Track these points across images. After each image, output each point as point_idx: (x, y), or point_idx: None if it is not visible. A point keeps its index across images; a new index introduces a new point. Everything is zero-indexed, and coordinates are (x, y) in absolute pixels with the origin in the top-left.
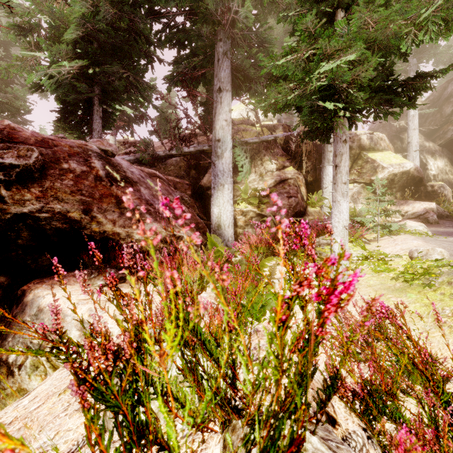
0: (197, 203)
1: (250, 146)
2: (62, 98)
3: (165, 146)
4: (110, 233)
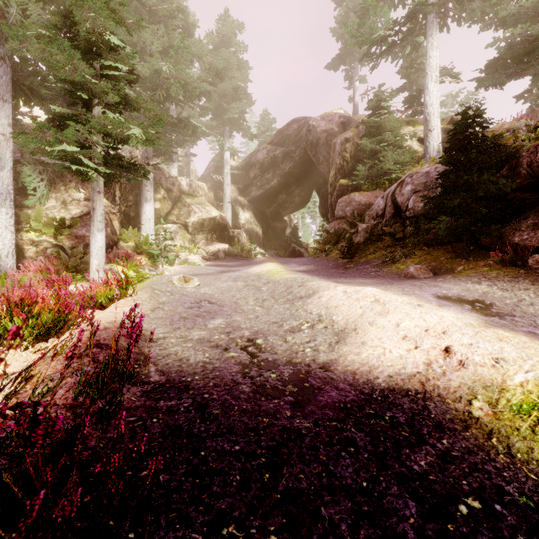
0: None
1: (49, 168)
2: None
3: None
4: None
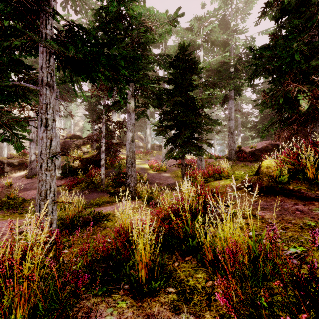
0: (0, 150)
1: None
2: None
3: None
4: None
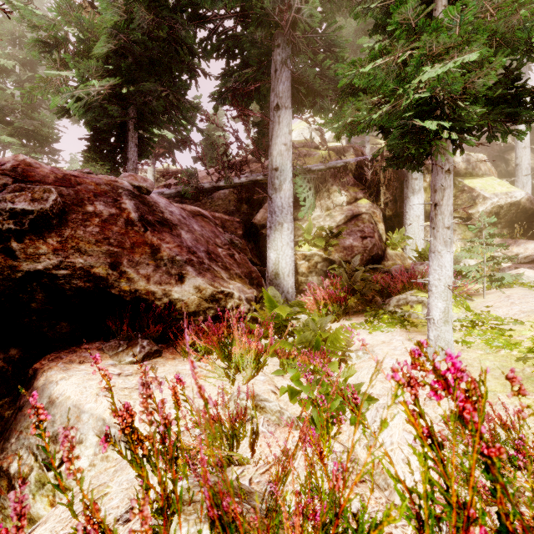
0: (249, 245)
1: (315, 175)
2: (92, 124)
3: (212, 176)
4: (142, 292)
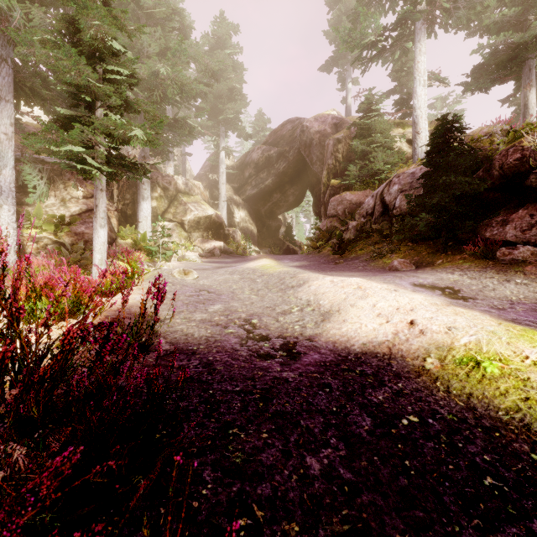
0: None
1: (49, 166)
2: None
3: None
4: None
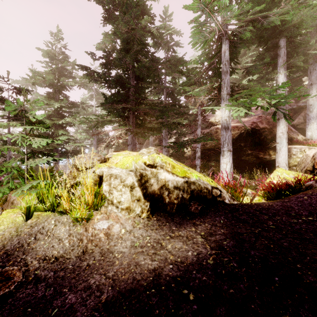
0: None
1: None
2: None
3: None
4: (292, 137)
